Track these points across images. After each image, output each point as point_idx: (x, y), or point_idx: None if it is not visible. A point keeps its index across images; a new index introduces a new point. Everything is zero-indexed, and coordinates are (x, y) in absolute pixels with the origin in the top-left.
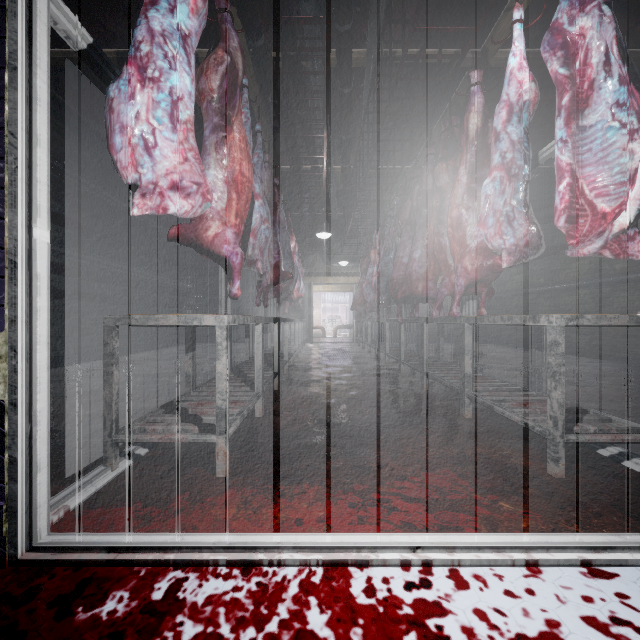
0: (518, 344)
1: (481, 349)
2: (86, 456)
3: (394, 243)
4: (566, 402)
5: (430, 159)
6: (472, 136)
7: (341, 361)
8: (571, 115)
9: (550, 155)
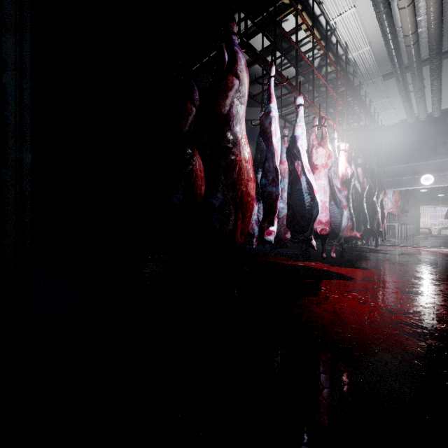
0: None
1: None
2: None
3: None
4: None
5: None
6: None
7: (432, 240)
8: None
9: None
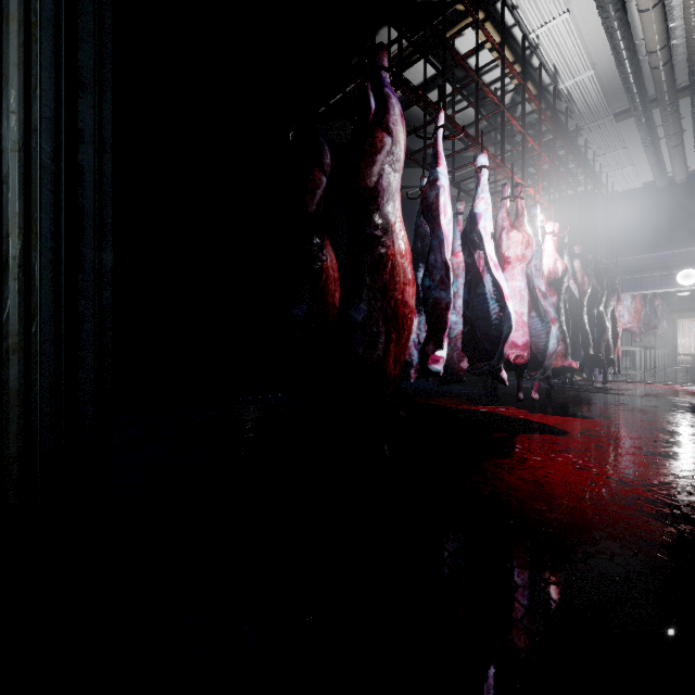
0: None
1: None
2: None
3: None
4: None
5: None
6: None
7: None
8: None
9: None
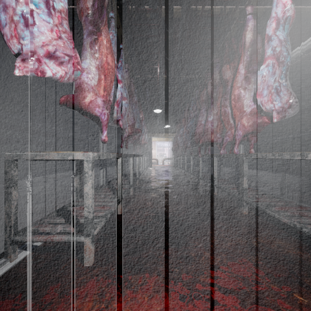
0: (257, 168)
1: None
2: (1, 246)
3: (195, 114)
4: (310, 207)
5: (218, 65)
6: (248, 45)
7: (167, 177)
8: None
9: (298, 54)
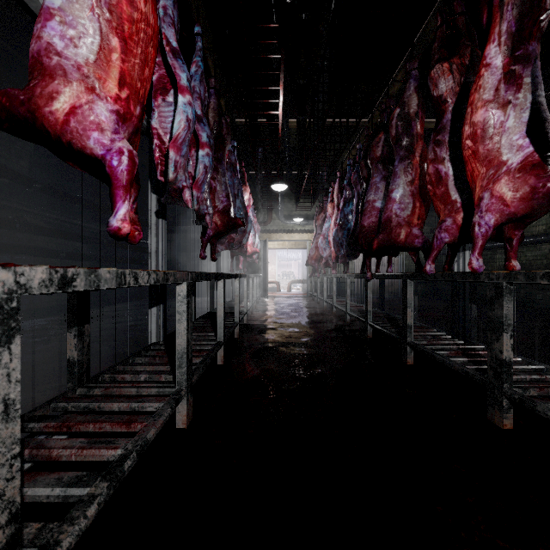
0: None
1: (435, 304)
2: None
3: (357, 191)
4: None
5: (413, 75)
6: None
7: (298, 319)
8: None
9: None
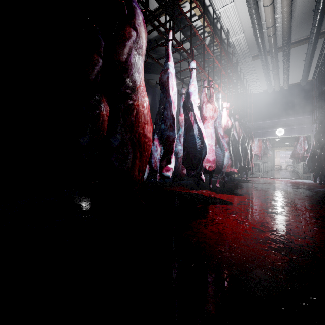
0: None
1: None
2: None
3: None
4: None
5: None
6: None
7: (282, 173)
8: (303, 141)
9: None
